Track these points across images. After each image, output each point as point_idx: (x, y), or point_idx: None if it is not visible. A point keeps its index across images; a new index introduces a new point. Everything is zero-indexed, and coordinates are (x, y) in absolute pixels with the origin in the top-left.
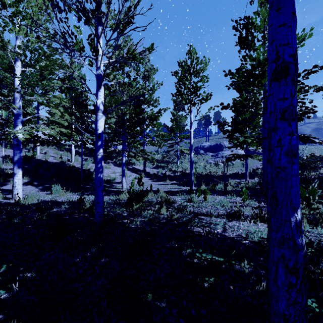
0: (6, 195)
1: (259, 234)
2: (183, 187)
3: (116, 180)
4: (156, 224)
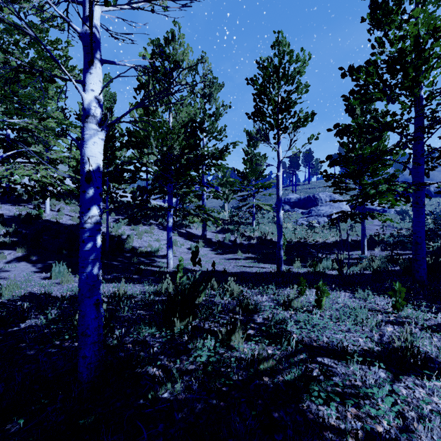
0: None
1: None
2: (264, 265)
3: (161, 253)
4: (221, 389)
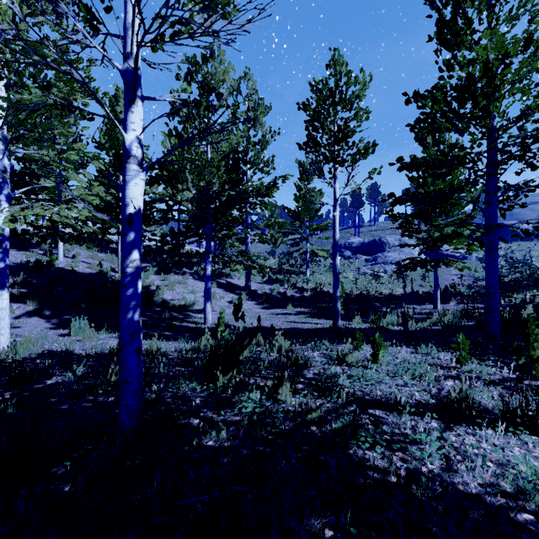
0: None
1: None
2: (319, 321)
3: (197, 307)
4: (267, 437)
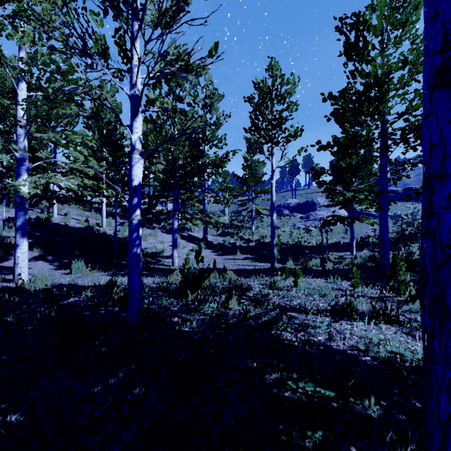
0: (6, 275)
1: (386, 347)
2: (261, 264)
3: (165, 254)
4: (222, 326)
